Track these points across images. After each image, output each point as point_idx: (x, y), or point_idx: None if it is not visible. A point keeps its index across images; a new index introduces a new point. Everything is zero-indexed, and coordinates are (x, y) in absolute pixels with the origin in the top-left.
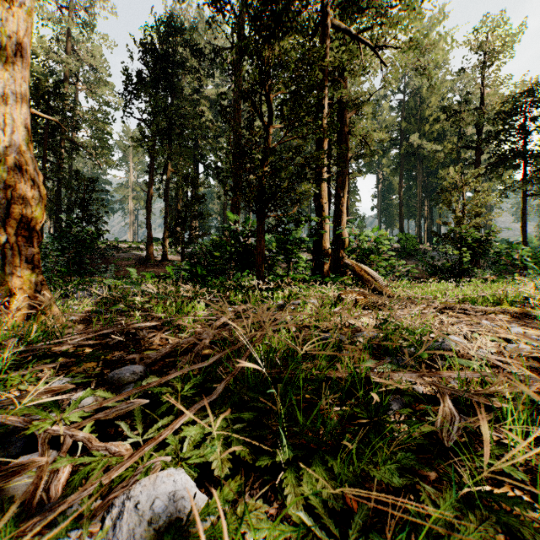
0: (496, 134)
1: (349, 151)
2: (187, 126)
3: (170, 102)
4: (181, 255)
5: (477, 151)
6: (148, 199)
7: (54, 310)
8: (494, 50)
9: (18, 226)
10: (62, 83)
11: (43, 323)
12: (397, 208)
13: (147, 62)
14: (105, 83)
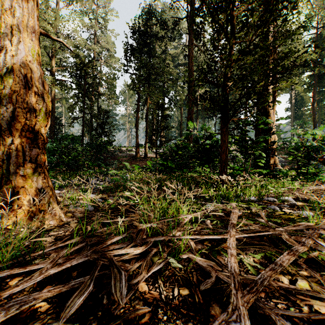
0: None
1: None
2: (159, 74)
3: (148, 61)
4: (156, 153)
5: None
6: (136, 121)
7: (52, 206)
8: None
9: (22, 128)
10: (93, 60)
11: (40, 220)
12: (308, 117)
13: (136, 39)
14: (114, 57)
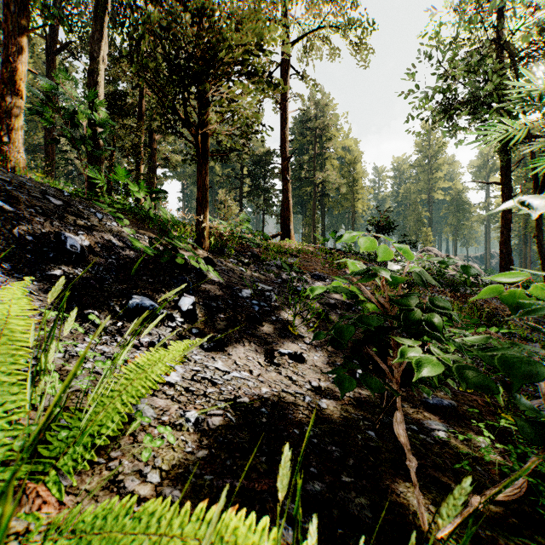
0: (249, 174)
1: (157, 161)
2: None
3: None
4: None
5: (241, 181)
6: None
7: None
8: (248, 123)
9: None
10: None
11: None
12: None
13: None
14: None
